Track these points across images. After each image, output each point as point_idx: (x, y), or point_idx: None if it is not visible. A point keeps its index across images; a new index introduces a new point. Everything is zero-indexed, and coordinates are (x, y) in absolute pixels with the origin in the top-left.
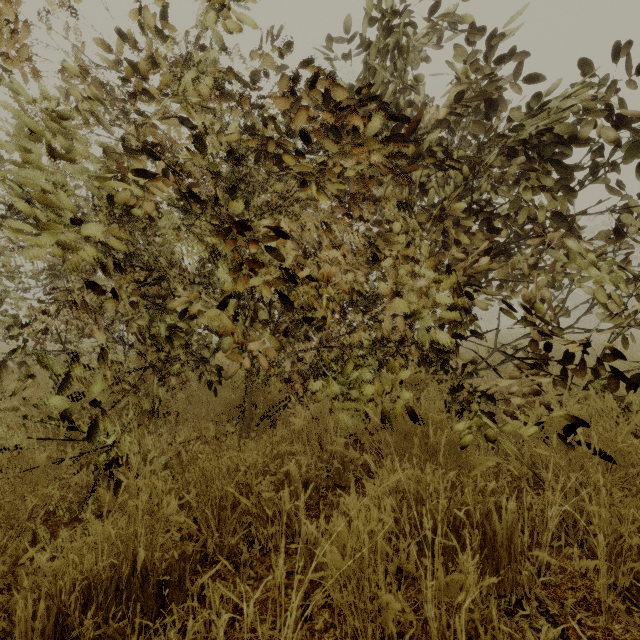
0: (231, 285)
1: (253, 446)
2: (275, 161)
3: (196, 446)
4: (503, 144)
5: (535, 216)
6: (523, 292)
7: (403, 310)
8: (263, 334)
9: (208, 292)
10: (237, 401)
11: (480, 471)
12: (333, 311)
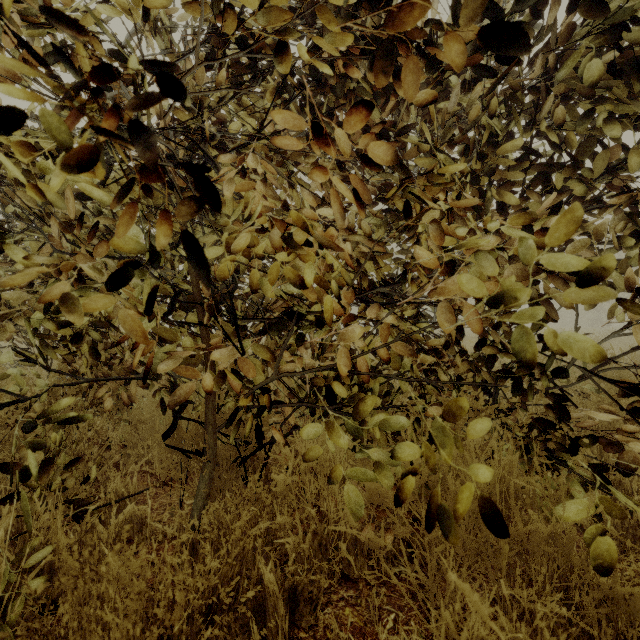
0: (136, 240)
1: (207, 522)
2: (249, 70)
3: (125, 511)
4: (612, 32)
5: (627, 167)
6: (628, 273)
7: (478, 293)
8: (233, 337)
9: (152, 274)
10: (196, 435)
11: (634, 611)
12: (340, 298)
